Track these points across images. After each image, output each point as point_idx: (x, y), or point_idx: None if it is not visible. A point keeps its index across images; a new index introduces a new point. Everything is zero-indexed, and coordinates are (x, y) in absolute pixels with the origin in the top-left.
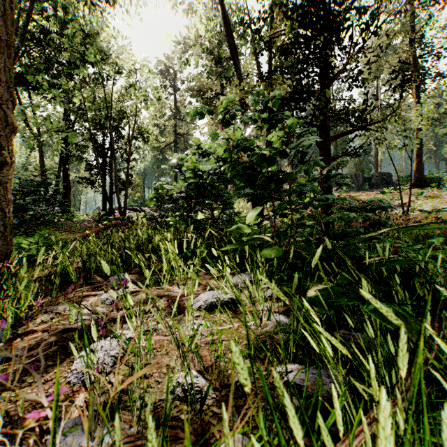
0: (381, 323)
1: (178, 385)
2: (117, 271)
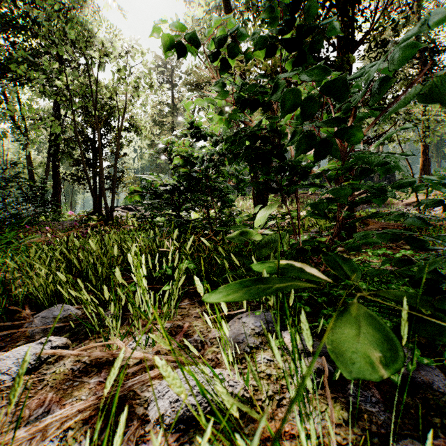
0: None
1: None
2: None
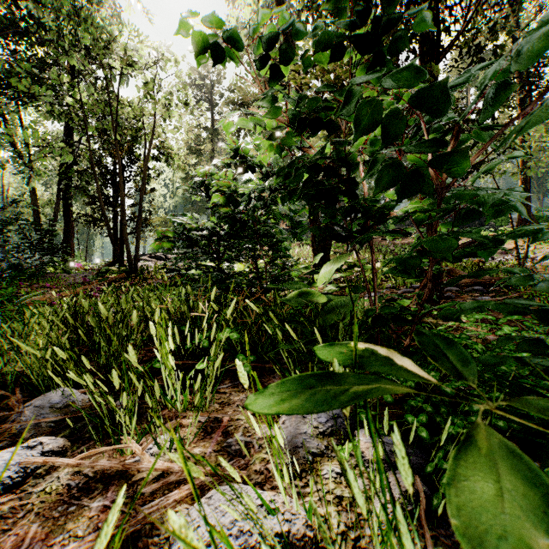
0: None
1: None
2: None
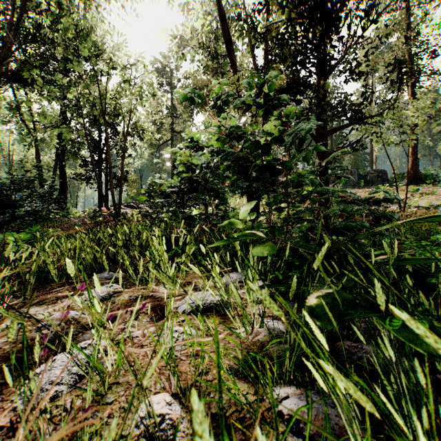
0: (405, 342)
1: (146, 415)
2: (83, 271)
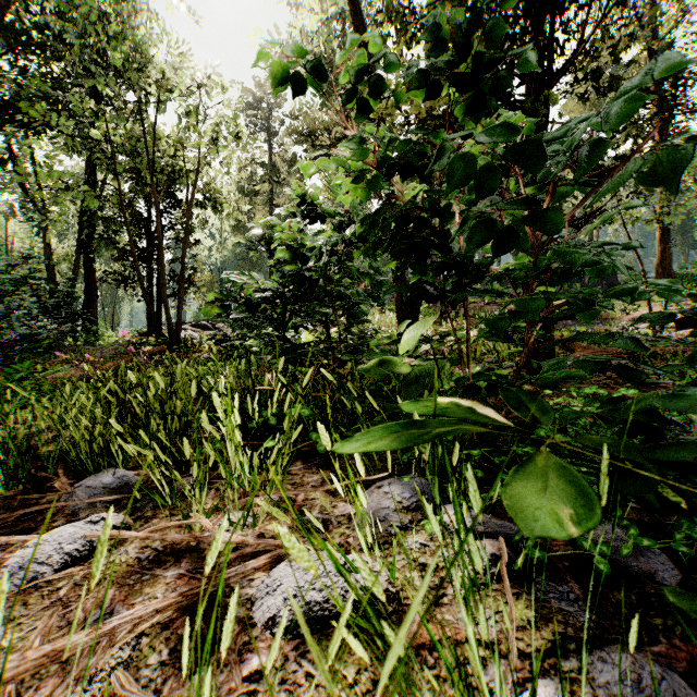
0: None
1: None
2: None
